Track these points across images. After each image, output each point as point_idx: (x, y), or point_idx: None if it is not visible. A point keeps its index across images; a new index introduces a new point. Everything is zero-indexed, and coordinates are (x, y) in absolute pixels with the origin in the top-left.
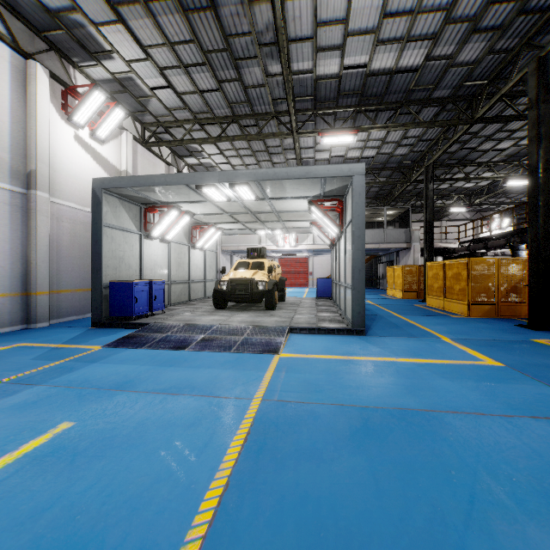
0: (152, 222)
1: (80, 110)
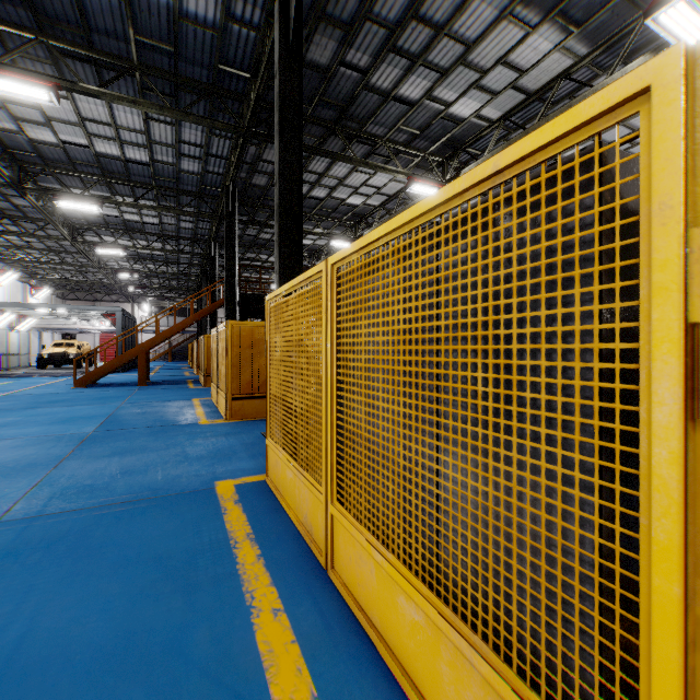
0: None
1: None
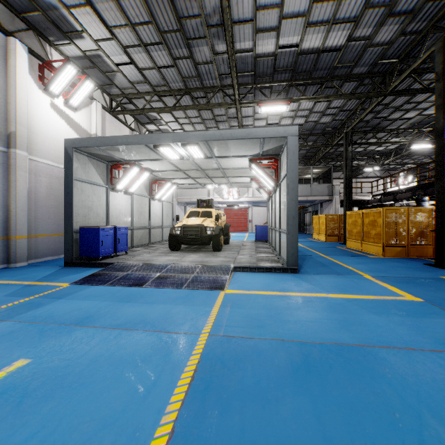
0: (117, 177)
1: (55, 81)
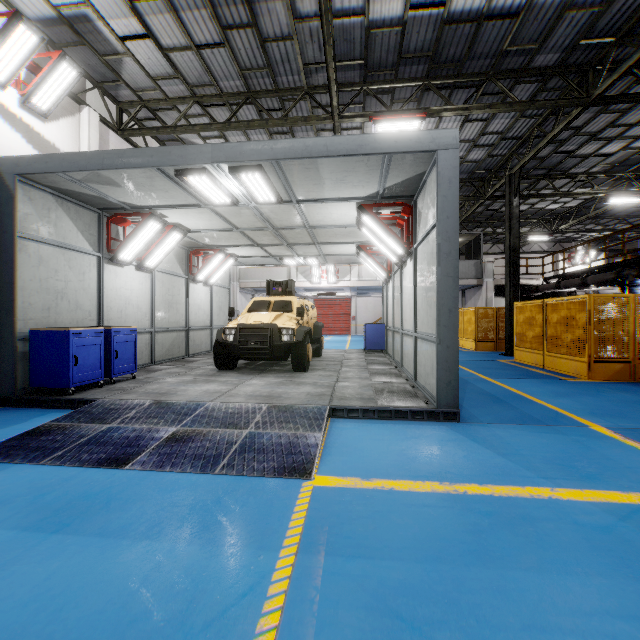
0: (122, 239)
1: None
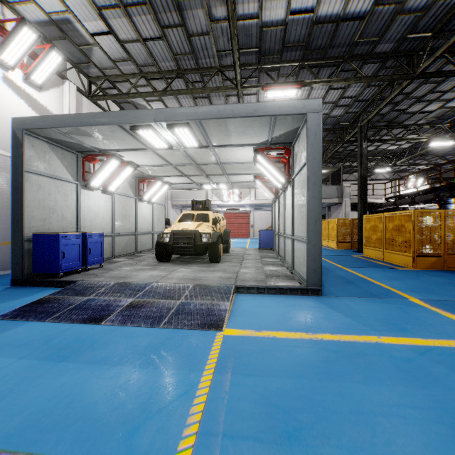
0: (92, 172)
1: (7, 47)
